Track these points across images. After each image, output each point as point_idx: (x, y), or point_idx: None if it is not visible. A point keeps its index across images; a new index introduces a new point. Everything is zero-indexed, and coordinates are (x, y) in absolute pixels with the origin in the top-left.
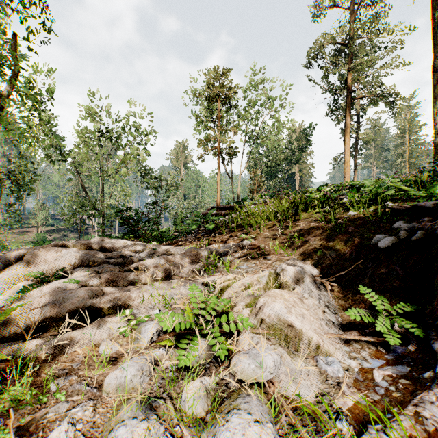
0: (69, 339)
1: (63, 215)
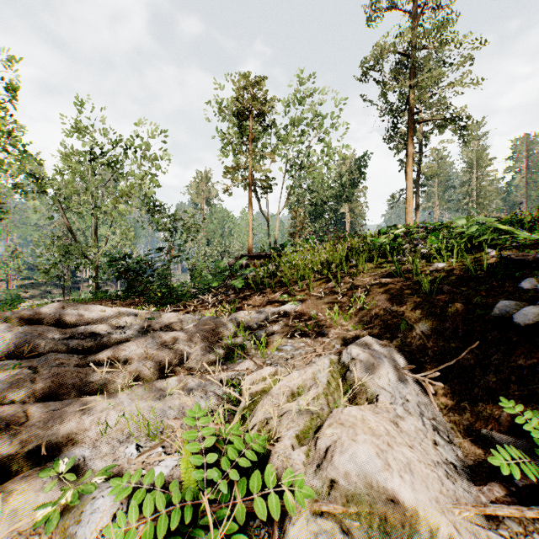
0: None
1: (40, 266)
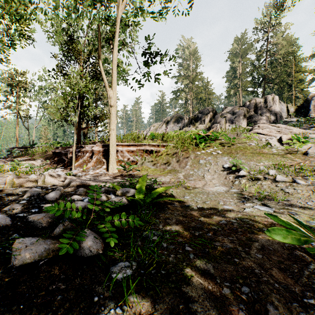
0: None
1: None
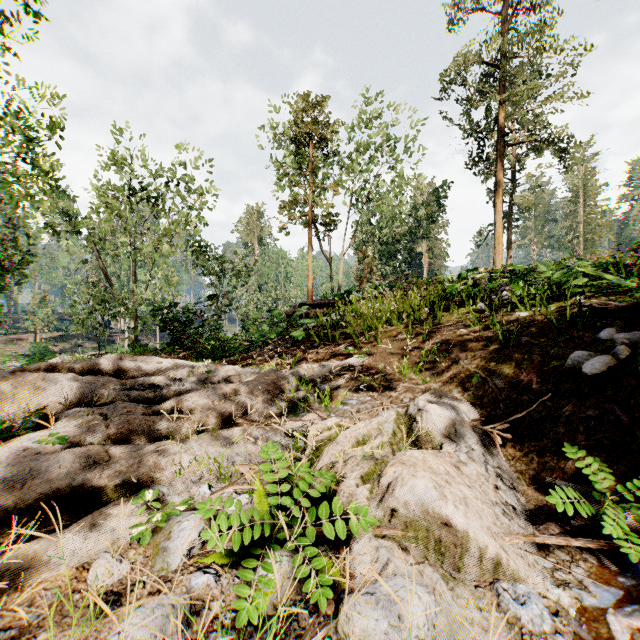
0: (31, 557)
1: (74, 315)
